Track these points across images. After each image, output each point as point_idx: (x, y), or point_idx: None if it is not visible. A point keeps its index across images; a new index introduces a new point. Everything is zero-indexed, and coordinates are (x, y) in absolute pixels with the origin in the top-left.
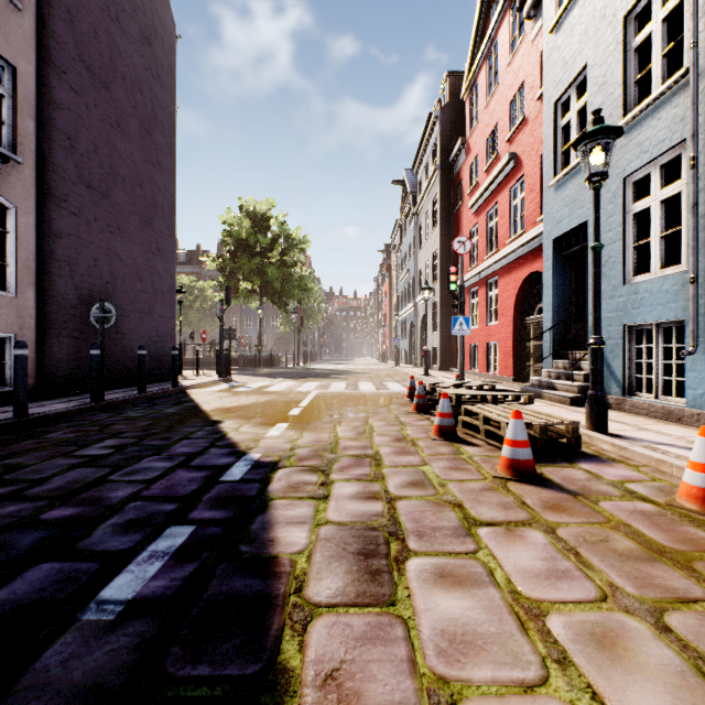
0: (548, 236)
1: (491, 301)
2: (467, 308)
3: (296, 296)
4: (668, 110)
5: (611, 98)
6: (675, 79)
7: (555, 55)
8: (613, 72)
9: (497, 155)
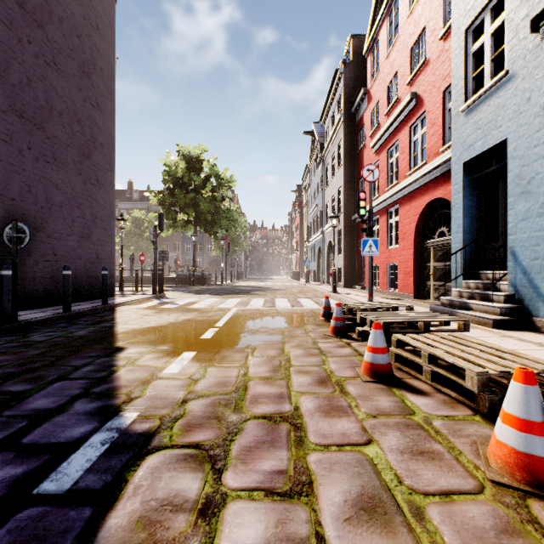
0: (457, 160)
1: (391, 227)
2: None
3: (224, 226)
4: None
5: (539, 6)
6: None
7: None
8: None
9: (397, 98)
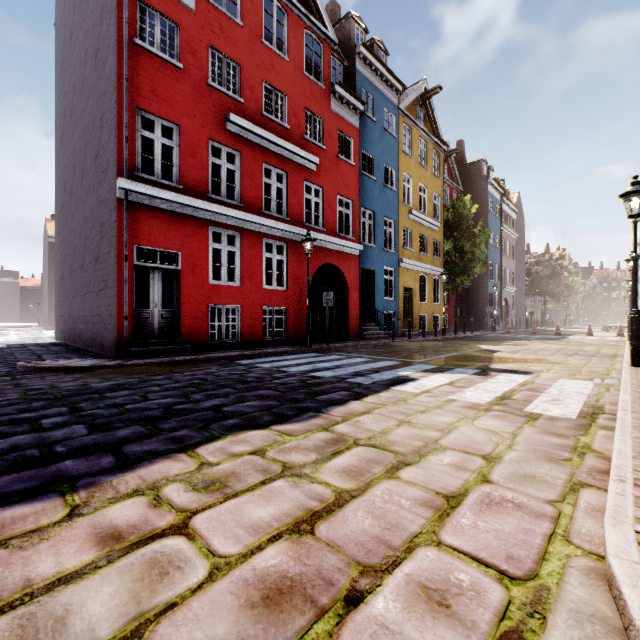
0: None
1: None
2: None
3: (565, 294)
4: None
5: None
6: None
7: None
8: None
9: None
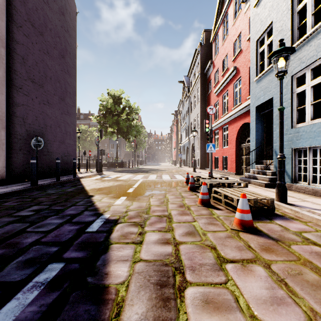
0: (253, 105)
1: (225, 136)
2: (213, 140)
3: (134, 134)
4: (315, 41)
5: (285, 37)
6: (319, 25)
7: (256, 18)
8: (286, 24)
9: (227, 68)
